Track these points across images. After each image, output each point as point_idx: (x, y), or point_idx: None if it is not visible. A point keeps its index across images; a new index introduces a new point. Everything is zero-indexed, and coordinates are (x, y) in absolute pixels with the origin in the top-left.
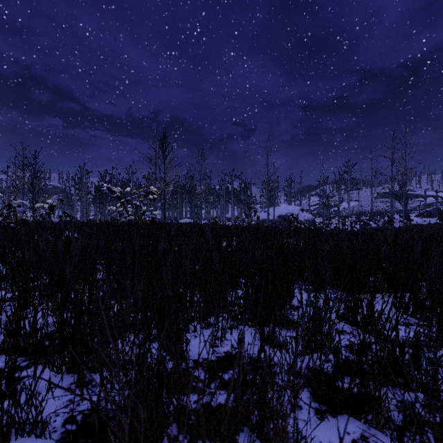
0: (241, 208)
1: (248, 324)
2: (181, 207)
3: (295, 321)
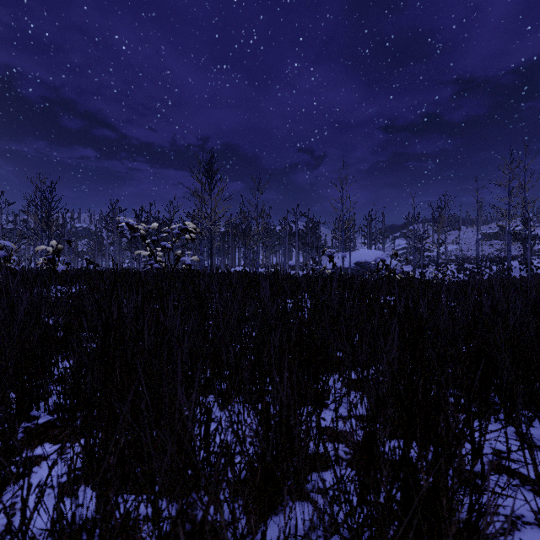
0: (308, 253)
1: None
2: (233, 252)
3: None
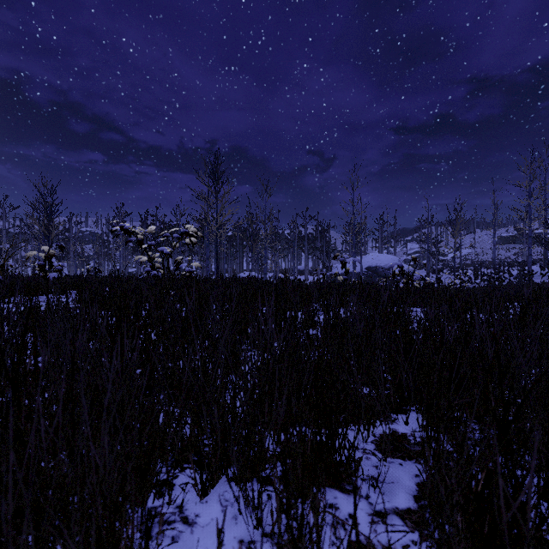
0: (318, 258)
1: None
2: (241, 256)
3: None
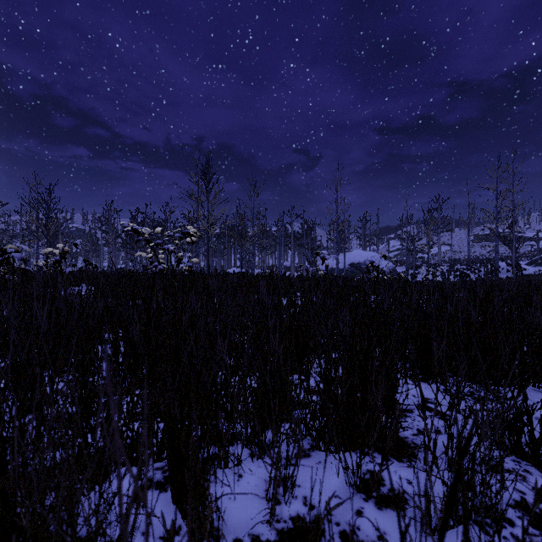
0: (304, 255)
1: (330, 450)
2: (229, 253)
3: (408, 441)
